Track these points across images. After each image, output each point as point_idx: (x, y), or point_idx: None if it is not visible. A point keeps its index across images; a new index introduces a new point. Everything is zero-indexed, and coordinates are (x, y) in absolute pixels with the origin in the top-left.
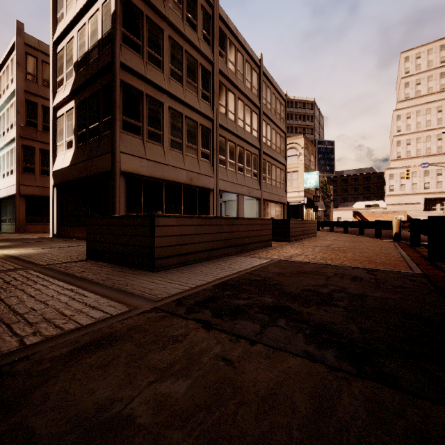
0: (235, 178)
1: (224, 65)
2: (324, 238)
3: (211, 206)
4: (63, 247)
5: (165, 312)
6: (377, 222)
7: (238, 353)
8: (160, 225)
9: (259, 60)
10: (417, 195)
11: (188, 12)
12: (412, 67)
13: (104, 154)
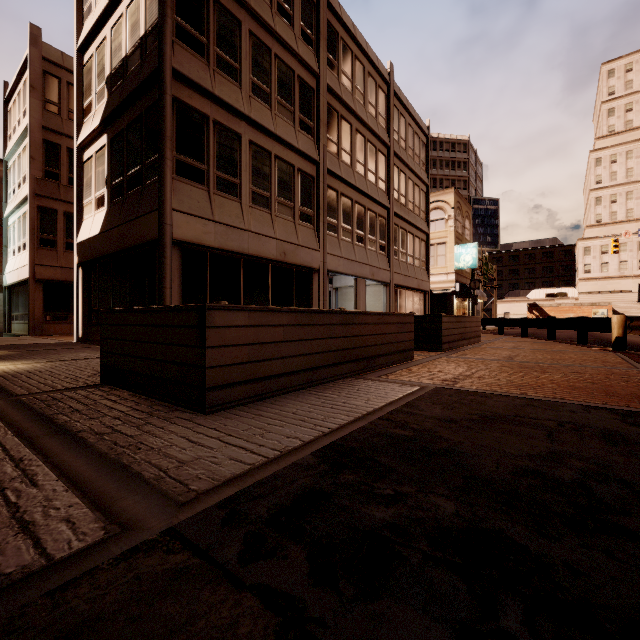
0: (352, 252)
1: (336, 79)
2: (494, 344)
3: (314, 294)
4: (78, 360)
5: (189, 552)
6: (581, 319)
7: None
8: (216, 325)
9: (387, 73)
10: (627, 279)
11: None
12: (619, 85)
13: (148, 214)
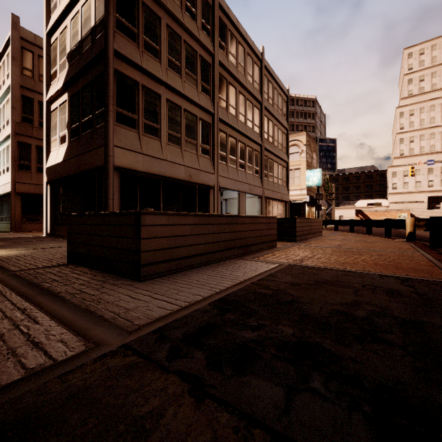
0: (236, 175)
1: (225, 57)
2: (331, 237)
3: (211, 203)
4: (49, 248)
5: (137, 355)
6: (388, 220)
7: None
8: (147, 224)
9: (260, 53)
10: (421, 193)
11: (187, 0)
12: (416, 63)
13: (97, 148)
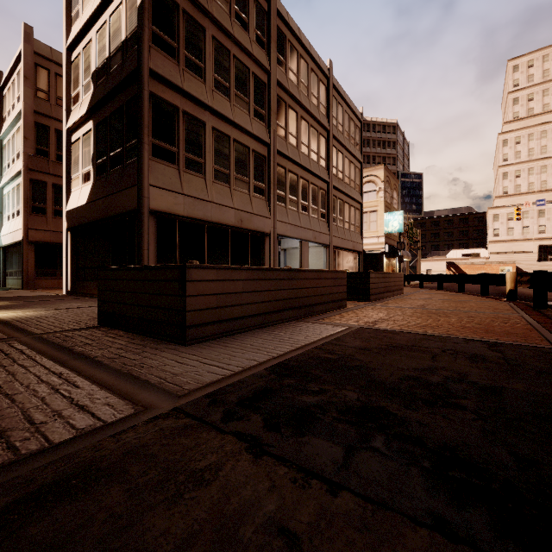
0: (297, 219)
1: (284, 74)
2: (413, 296)
3: (266, 255)
4: (74, 309)
5: (190, 418)
6: (484, 275)
7: (309, 515)
8: (193, 280)
9: (327, 69)
10: (529, 241)
11: (237, 6)
12: (523, 78)
13: (129, 188)
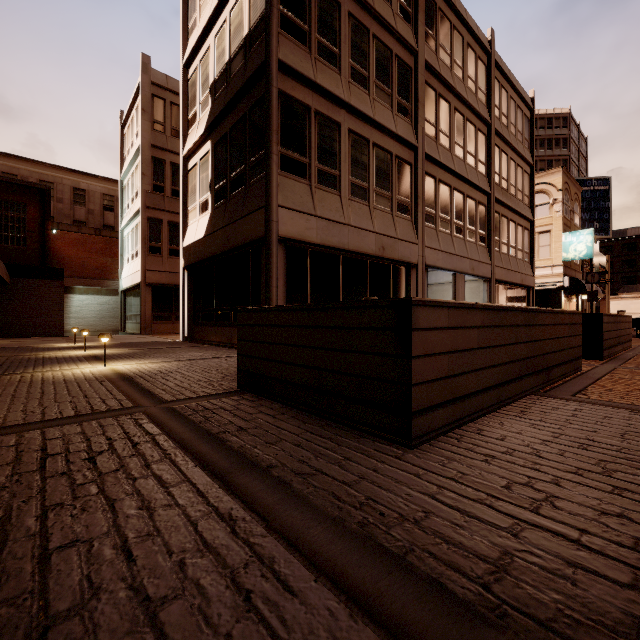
0: (450, 245)
1: (433, 54)
2: None
3: (412, 292)
4: (197, 360)
5: None
6: None
7: None
8: (419, 327)
9: (488, 42)
10: None
11: None
12: None
13: (253, 212)
